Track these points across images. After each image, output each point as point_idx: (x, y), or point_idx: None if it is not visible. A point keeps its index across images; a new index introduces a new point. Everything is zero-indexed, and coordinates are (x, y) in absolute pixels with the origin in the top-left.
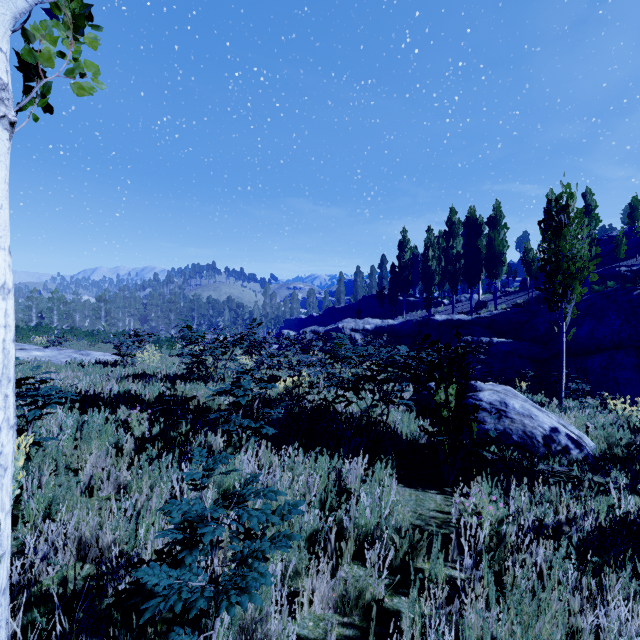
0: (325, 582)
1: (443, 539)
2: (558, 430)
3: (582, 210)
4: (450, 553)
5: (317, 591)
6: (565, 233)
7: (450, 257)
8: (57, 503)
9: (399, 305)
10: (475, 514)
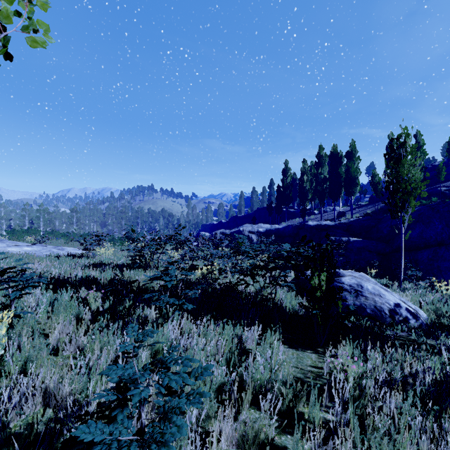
0: (229, 425)
1: (318, 388)
2: (400, 305)
3: (416, 146)
4: (323, 400)
5: (223, 432)
6: (403, 162)
7: (319, 180)
8: (32, 360)
9: (283, 214)
10: (342, 370)
